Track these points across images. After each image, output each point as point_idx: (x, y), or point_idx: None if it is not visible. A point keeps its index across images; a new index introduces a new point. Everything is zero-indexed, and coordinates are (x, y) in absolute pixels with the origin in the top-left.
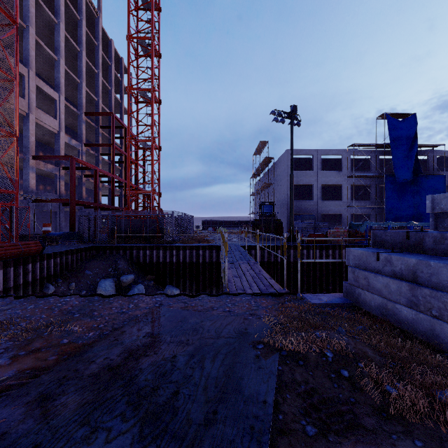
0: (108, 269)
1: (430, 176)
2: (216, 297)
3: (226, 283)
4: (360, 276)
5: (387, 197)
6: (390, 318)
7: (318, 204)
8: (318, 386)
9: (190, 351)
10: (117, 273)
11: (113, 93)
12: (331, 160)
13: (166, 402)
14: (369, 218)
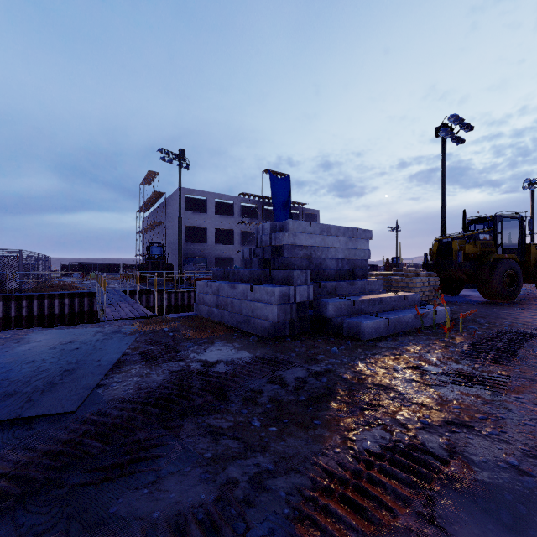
0: None
1: None
2: (96, 323)
3: (105, 313)
4: (201, 297)
5: None
6: (211, 317)
7: (211, 248)
8: (156, 339)
9: (81, 340)
10: None
11: None
12: (225, 204)
13: (72, 351)
14: None
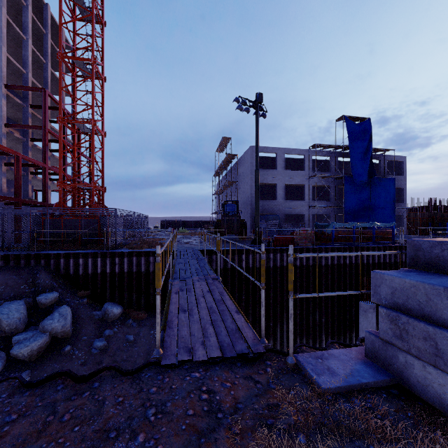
0: (20, 285)
1: (382, 179)
2: (133, 375)
3: (157, 339)
4: (411, 330)
5: (346, 198)
6: None
7: (281, 204)
8: None
9: None
10: (34, 290)
11: (50, 68)
12: (293, 160)
13: None
14: (329, 219)
